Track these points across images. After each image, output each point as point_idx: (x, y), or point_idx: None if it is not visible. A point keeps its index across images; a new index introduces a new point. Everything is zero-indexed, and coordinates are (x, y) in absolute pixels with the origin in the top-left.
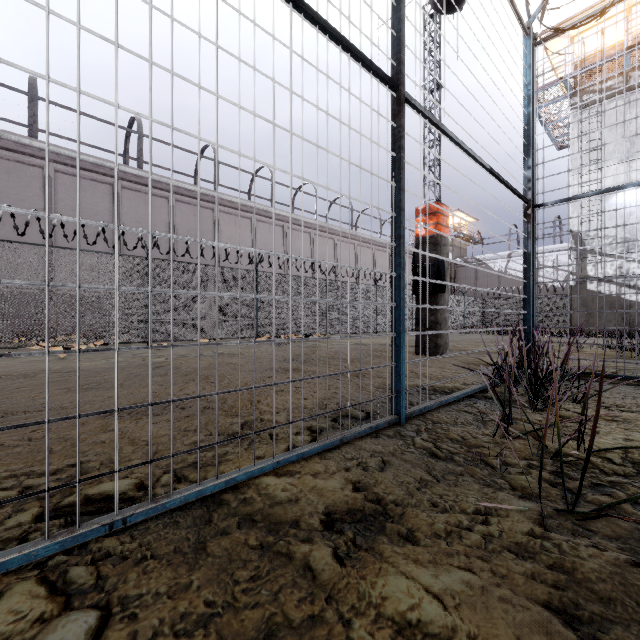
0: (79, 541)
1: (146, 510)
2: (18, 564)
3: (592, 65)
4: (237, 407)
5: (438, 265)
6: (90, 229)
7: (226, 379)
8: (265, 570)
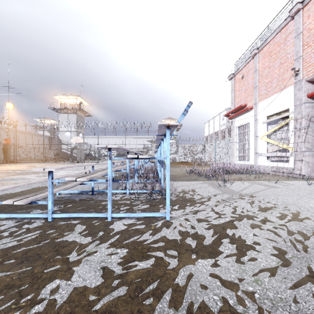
0: None
1: None
2: None
3: (59, 107)
4: None
5: (6, 149)
6: None
7: None
8: None
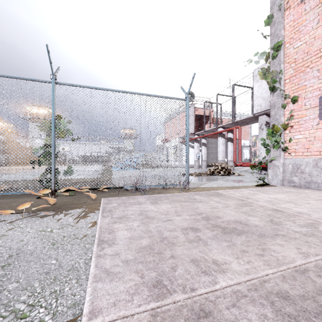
0: None
1: None
2: None
3: (31, 117)
4: None
5: None
6: None
7: None
8: None
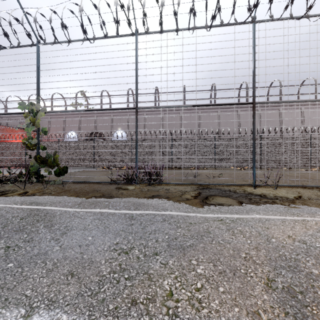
0: (317, 186)
1: None
2: (312, 186)
3: None
4: None
5: None
6: (230, 128)
7: (314, 178)
8: None
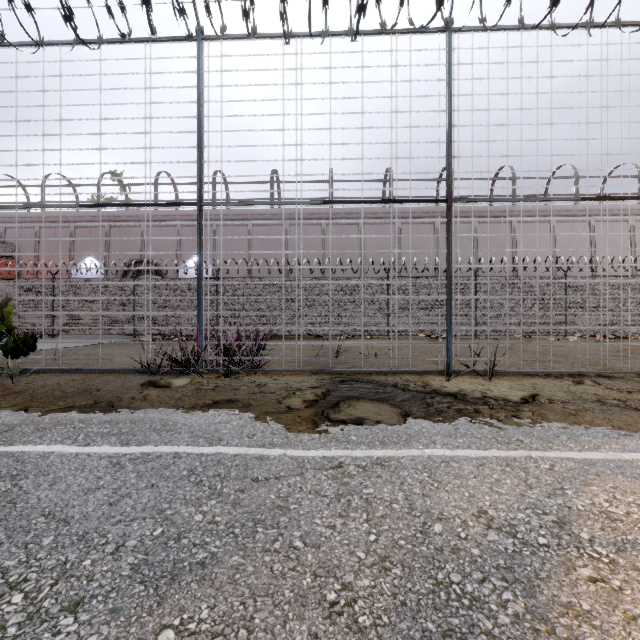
0: (572, 373)
1: (587, 372)
2: (561, 373)
3: None
4: (592, 364)
5: None
6: (420, 258)
7: (569, 356)
8: (635, 383)
